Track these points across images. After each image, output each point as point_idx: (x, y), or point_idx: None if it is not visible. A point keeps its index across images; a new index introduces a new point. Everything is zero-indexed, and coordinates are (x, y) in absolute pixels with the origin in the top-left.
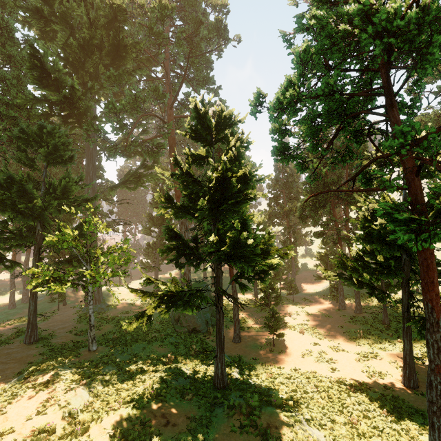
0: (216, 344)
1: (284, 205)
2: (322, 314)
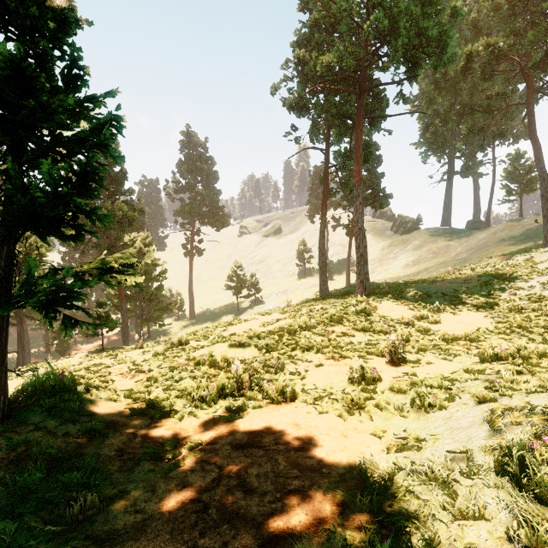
0: (18, 346)
1: (80, 260)
2: (110, 343)
